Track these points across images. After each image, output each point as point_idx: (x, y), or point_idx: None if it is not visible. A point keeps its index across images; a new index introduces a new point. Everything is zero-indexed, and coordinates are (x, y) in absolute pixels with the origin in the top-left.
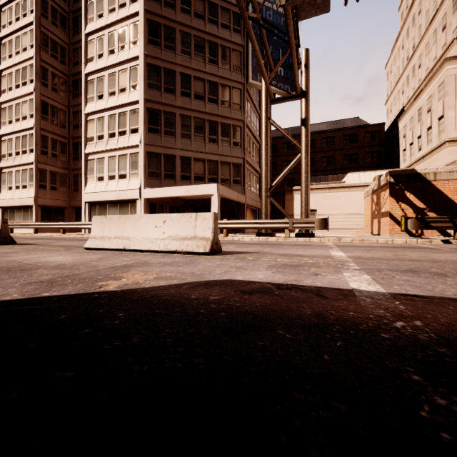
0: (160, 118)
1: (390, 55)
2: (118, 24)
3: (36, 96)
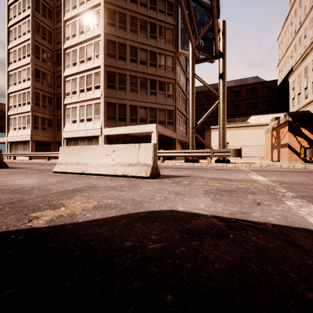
0: (115, 78)
1: (281, 30)
2: (86, 12)
3: (31, 65)
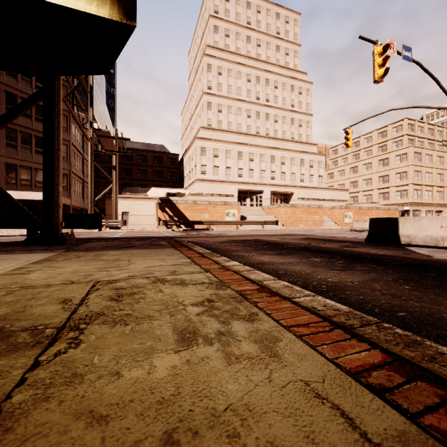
0: None
1: (183, 109)
2: None
3: None
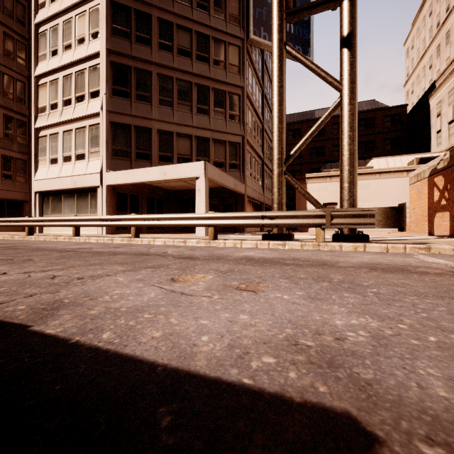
0: (129, 78)
1: (412, 27)
2: None
3: None
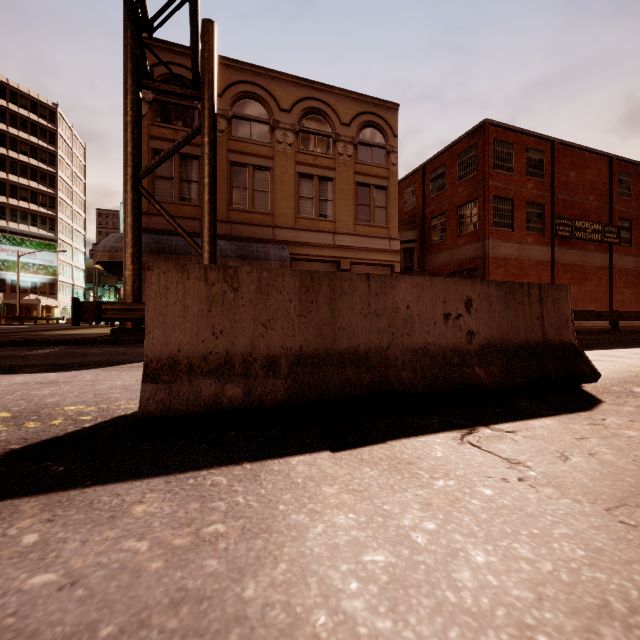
0: None
1: None
2: None
3: None
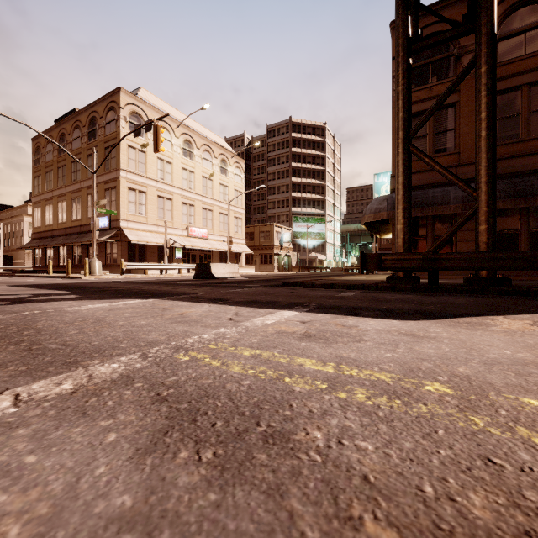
0: None
1: None
2: None
3: None
